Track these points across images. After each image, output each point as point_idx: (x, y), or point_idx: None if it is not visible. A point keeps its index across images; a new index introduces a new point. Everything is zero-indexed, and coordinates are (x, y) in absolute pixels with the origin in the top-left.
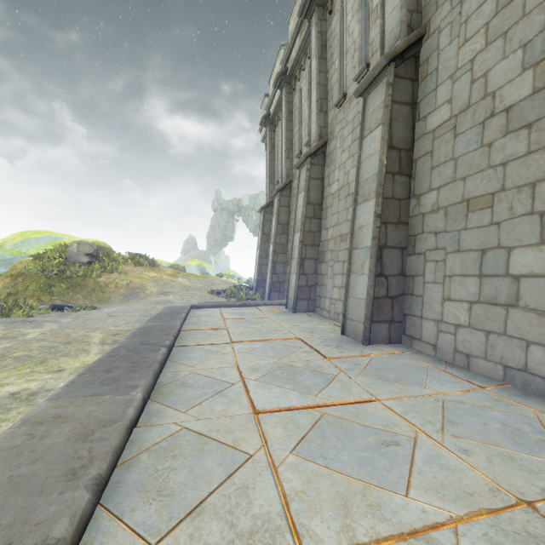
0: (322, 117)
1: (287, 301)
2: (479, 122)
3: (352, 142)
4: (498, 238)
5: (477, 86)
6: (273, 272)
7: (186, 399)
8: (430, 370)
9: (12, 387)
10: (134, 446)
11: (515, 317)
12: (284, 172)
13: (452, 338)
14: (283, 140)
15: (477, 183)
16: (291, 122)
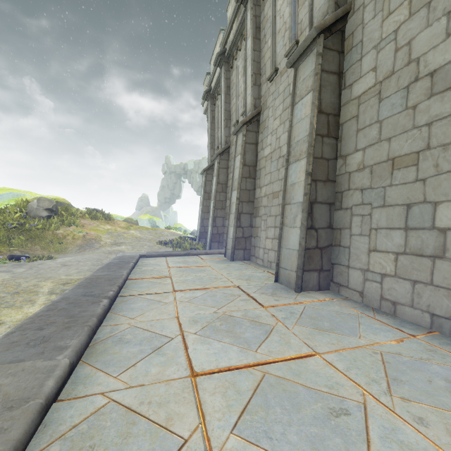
0: (256, 89)
1: (226, 250)
2: (404, 86)
3: (283, 111)
4: (424, 194)
5: (401, 54)
6: (214, 225)
7: (120, 360)
8: (360, 317)
9: None
10: (47, 432)
11: (442, 268)
12: (223, 139)
13: (378, 286)
14: (222, 112)
15: (402, 143)
16: (229, 95)
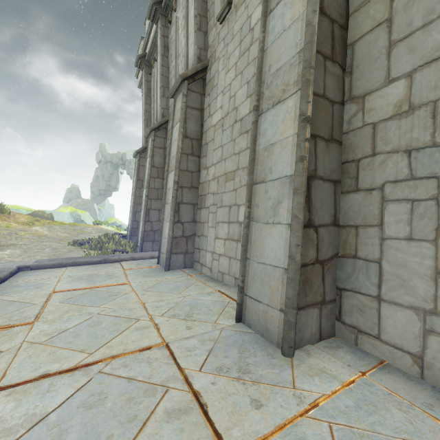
0: (201, 36)
1: (159, 254)
2: None
3: (241, 56)
4: None
5: None
6: (147, 219)
7: None
8: None
9: None
10: None
11: None
12: (159, 111)
13: None
14: (158, 78)
15: None
16: (167, 58)
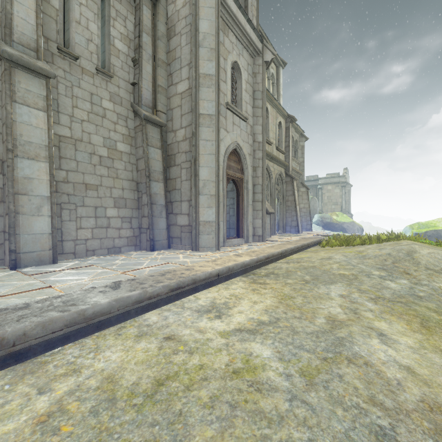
0: None
1: None
2: (89, 152)
3: None
4: (102, 203)
5: (86, 135)
6: None
7: None
8: (99, 258)
9: (218, 327)
10: None
11: (110, 231)
12: None
13: (85, 246)
14: None
15: (90, 178)
16: None
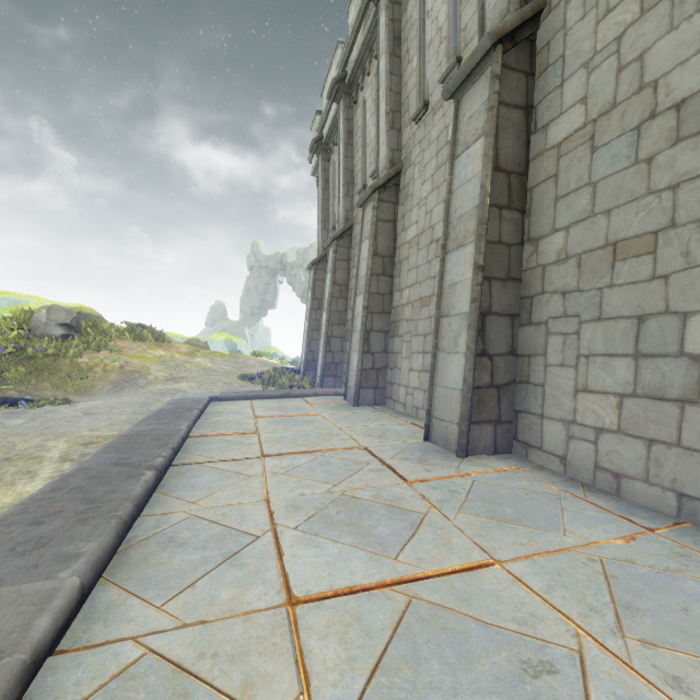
0: (394, 136)
1: (346, 389)
2: (632, 127)
3: (437, 169)
4: (666, 299)
5: (627, 75)
6: (327, 349)
7: (168, 576)
8: (564, 498)
9: None
10: None
11: (696, 419)
12: (342, 214)
13: (591, 448)
14: (340, 171)
15: (629, 218)
16: (352, 146)
